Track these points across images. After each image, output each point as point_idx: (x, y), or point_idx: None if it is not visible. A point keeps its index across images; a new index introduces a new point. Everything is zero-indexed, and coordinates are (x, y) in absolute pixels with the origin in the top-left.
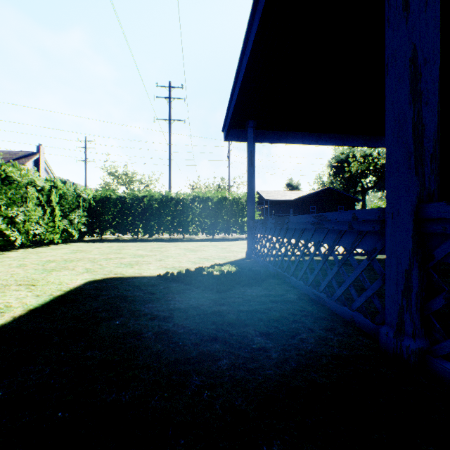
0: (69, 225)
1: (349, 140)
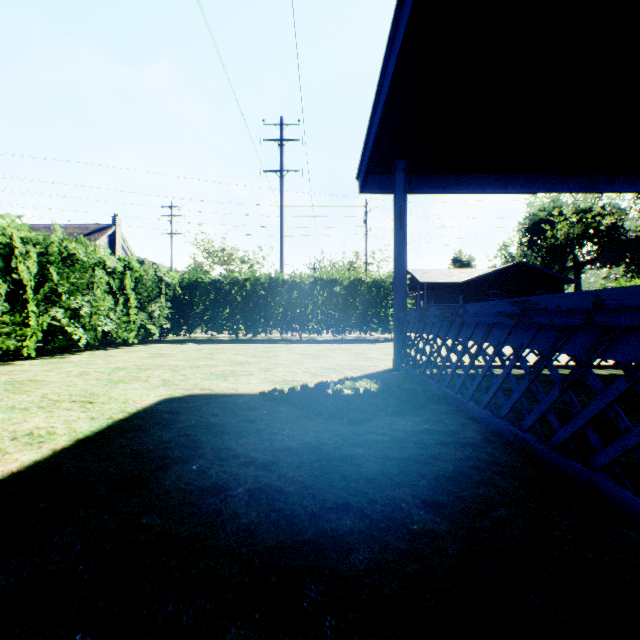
0: (147, 319)
1: (560, 183)
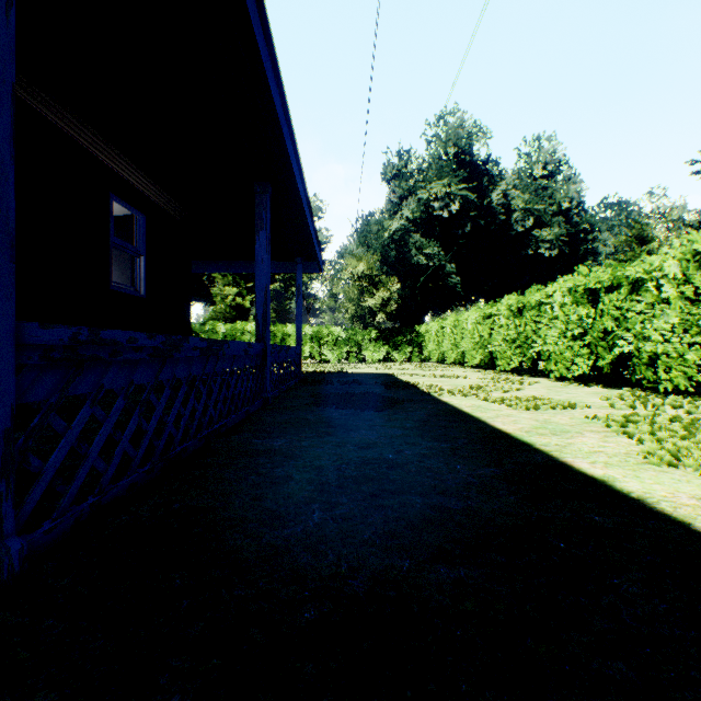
0: None
1: None
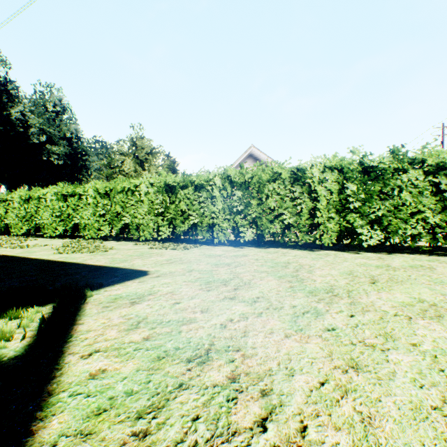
0: None
1: None
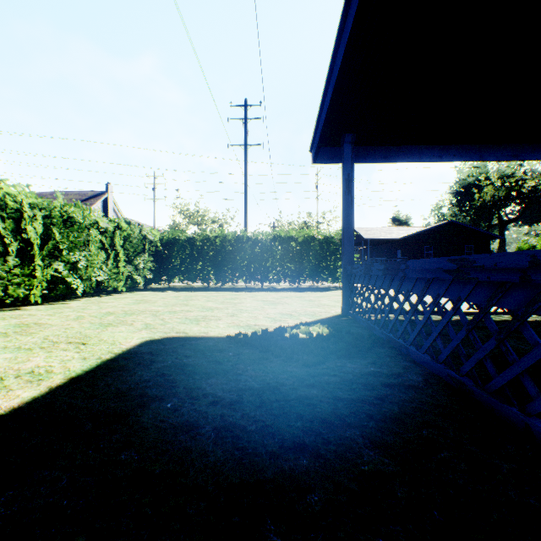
0: (134, 271)
1: (489, 152)
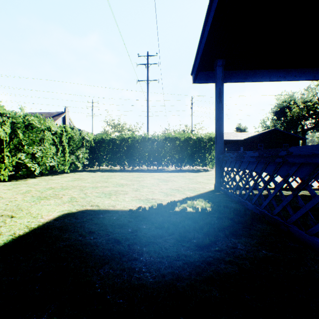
0: (75, 159)
1: None
